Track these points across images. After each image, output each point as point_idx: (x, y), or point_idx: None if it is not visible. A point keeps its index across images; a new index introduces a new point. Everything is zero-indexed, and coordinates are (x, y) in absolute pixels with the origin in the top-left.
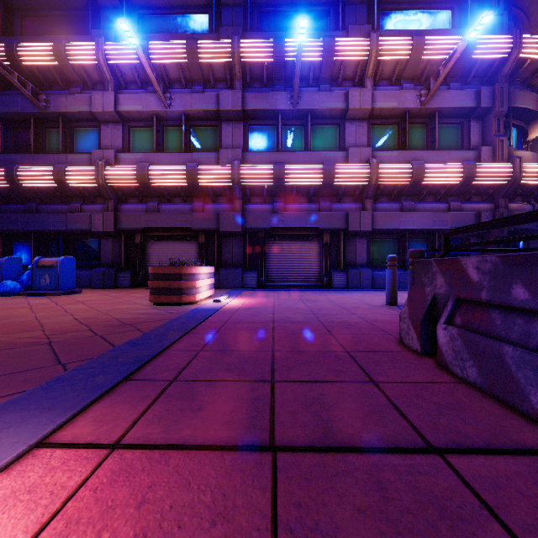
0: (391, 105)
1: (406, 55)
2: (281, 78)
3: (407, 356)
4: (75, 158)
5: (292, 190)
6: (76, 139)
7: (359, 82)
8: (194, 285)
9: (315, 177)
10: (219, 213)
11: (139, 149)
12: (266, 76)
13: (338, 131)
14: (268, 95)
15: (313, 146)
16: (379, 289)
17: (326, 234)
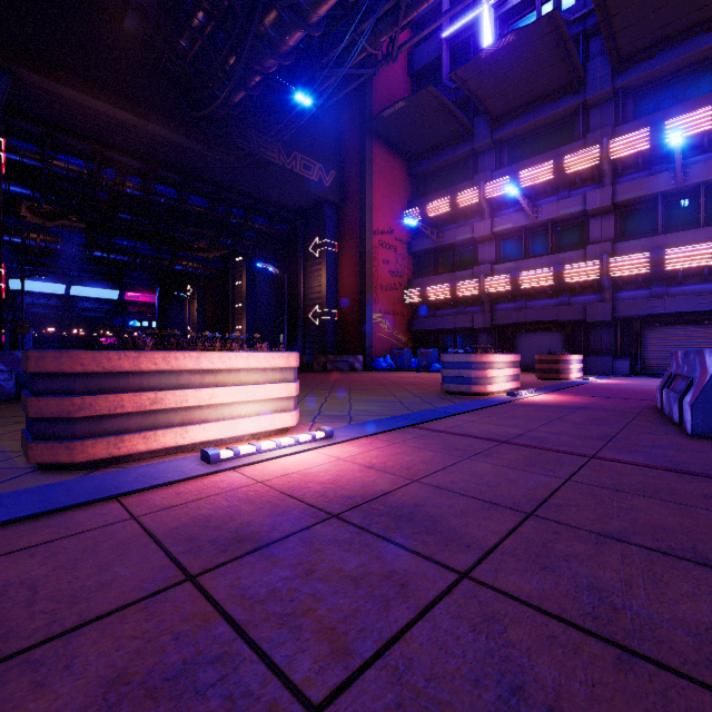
0: None
1: None
2: (661, 157)
3: None
4: (461, 274)
5: (676, 273)
6: (459, 259)
7: None
8: (568, 367)
9: (708, 257)
10: (586, 305)
11: (508, 257)
12: (641, 162)
13: None
14: (644, 181)
15: (710, 217)
16: None
17: None
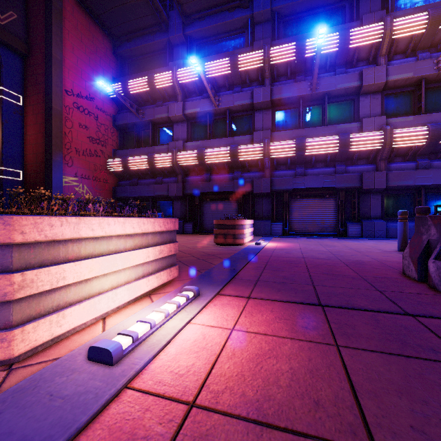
0: (405, 76)
1: (421, 29)
2: (301, 70)
3: (406, 281)
4: (159, 148)
5: (311, 158)
6: (158, 136)
7: (373, 61)
8: (243, 232)
9: (332, 147)
10: (253, 180)
11: (197, 138)
12: (289, 71)
13: (352, 105)
14: (291, 86)
15: (329, 120)
16: (393, 239)
17: (341, 192)
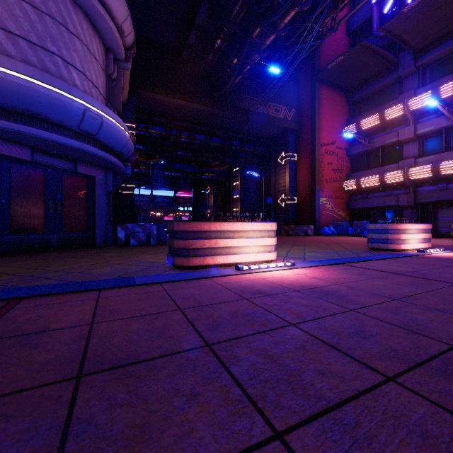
0: None
1: None
2: None
3: None
4: (388, 167)
5: None
6: (387, 156)
7: None
8: None
9: None
10: None
11: (429, 151)
12: None
13: None
14: None
15: None
16: None
17: None
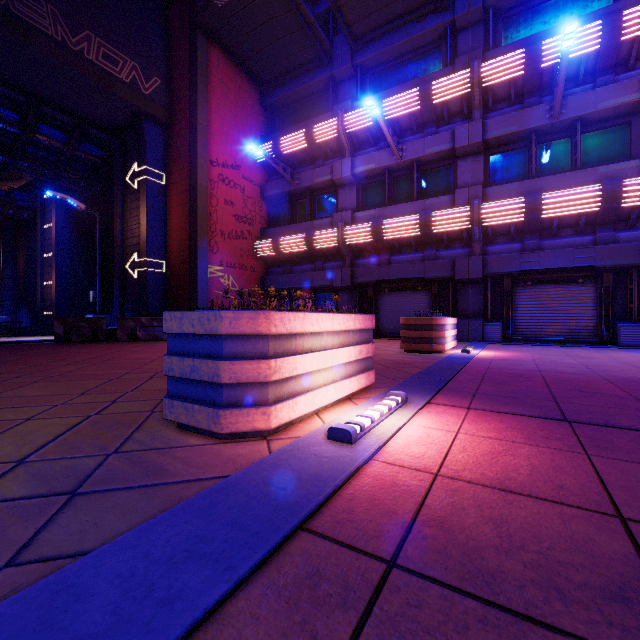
0: None
1: None
2: (534, 89)
3: None
4: (319, 223)
5: (551, 222)
6: (318, 206)
7: None
8: (443, 335)
9: (588, 203)
10: (455, 260)
11: (370, 204)
12: (513, 94)
13: (628, 132)
14: (517, 115)
15: (584, 161)
16: None
17: (607, 274)
